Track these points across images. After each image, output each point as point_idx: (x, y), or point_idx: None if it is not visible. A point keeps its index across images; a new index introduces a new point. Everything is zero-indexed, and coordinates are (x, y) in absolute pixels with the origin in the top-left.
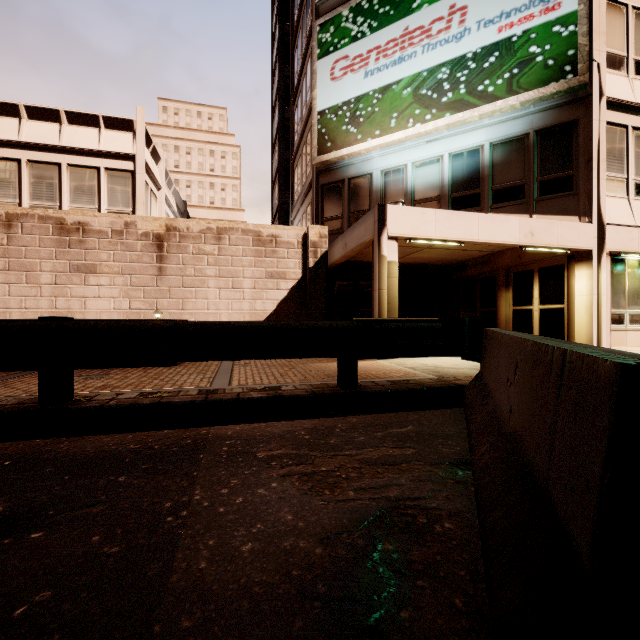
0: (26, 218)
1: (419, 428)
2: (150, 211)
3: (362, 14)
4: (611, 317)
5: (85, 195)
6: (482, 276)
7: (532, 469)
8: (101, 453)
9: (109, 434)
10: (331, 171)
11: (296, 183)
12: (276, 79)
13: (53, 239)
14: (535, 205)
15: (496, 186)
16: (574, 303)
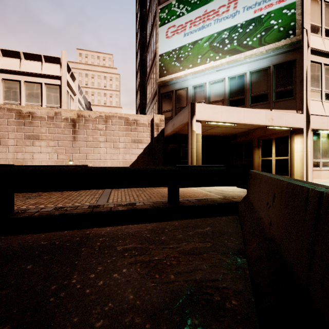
0: (0, 109)
1: (213, 229)
2: (70, 107)
3: (182, 3)
4: (313, 163)
5: (34, 98)
6: (245, 142)
7: (291, 269)
8: (22, 248)
9: (33, 233)
10: (166, 86)
11: (148, 93)
12: (138, 39)
13: (15, 121)
14: (273, 104)
15: (253, 94)
16: (294, 156)
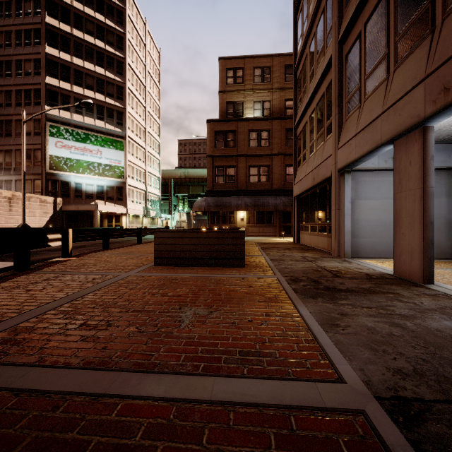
0: None
1: None
2: None
3: (69, 133)
4: (128, 226)
5: None
6: None
7: None
8: None
9: None
10: (53, 175)
11: (1, 159)
12: None
13: None
14: (116, 202)
15: (108, 196)
16: (123, 223)
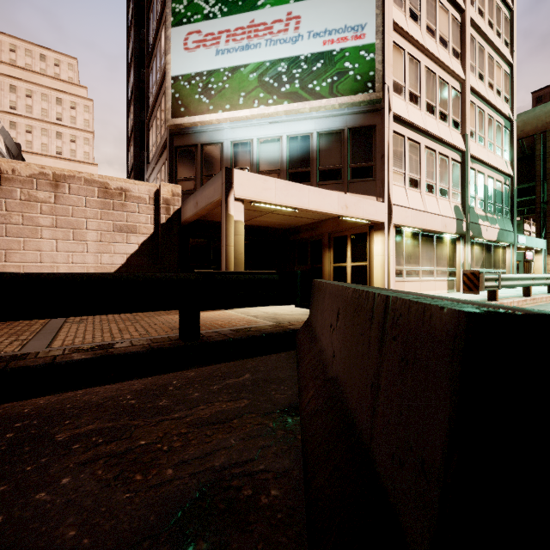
0: None
1: (255, 375)
2: None
3: None
4: (395, 272)
5: None
6: (312, 239)
7: (354, 421)
8: None
9: None
10: (185, 135)
11: (151, 143)
12: (132, 40)
13: None
14: (348, 185)
15: (322, 167)
16: (373, 261)
